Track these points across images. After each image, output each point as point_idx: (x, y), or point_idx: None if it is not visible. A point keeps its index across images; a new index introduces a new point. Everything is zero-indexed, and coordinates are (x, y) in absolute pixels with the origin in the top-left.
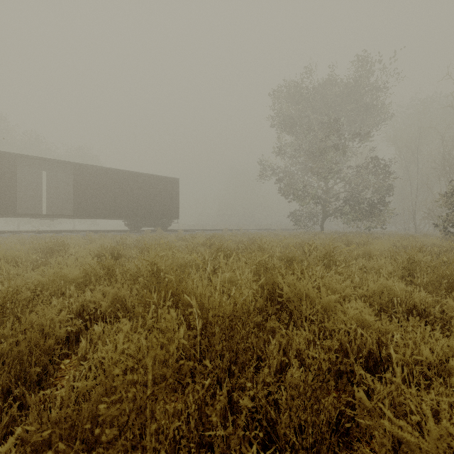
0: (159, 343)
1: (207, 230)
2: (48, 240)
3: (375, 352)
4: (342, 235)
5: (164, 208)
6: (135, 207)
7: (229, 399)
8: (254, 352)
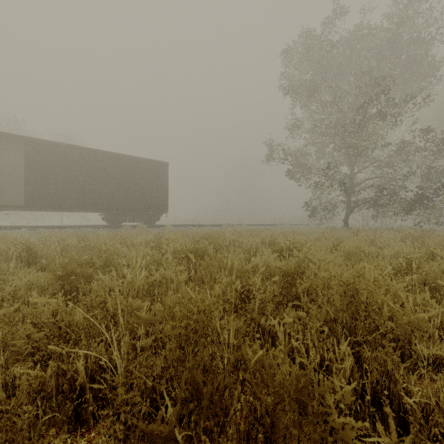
0: None
1: (203, 226)
2: None
3: None
4: (406, 234)
5: (149, 198)
6: (111, 197)
7: None
8: None
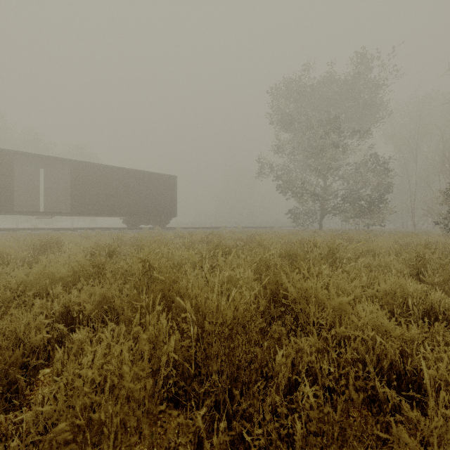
0: (145, 357)
1: (205, 228)
2: (42, 237)
3: (398, 364)
4: (341, 233)
5: (162, 205)
6: (133, 204)
7: (229, 423)
8: (259, 368)
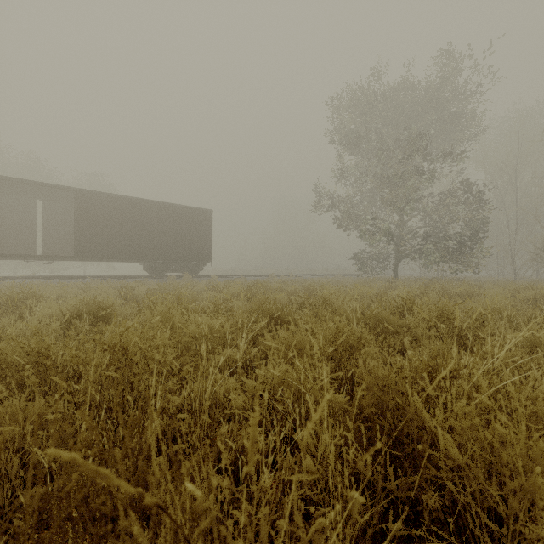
0: None
1: (249, 276)
2: (9, 291)
3: None
4: (428, 283)
5: (193, 247)
6: (155, 246)
7: None
8: None
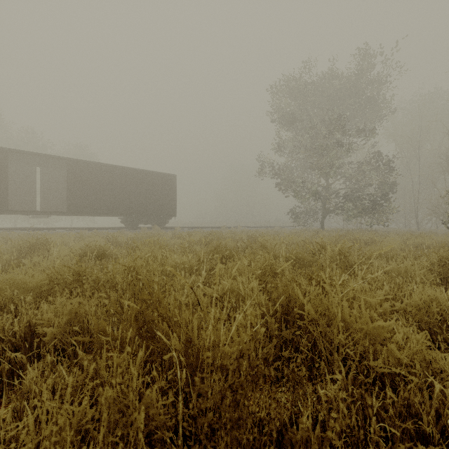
0: (101, 434)
1: (205, 228)
2: (30, 238)
3: None
4: (345, 233)
5: (161, 205)
6: (131, 204)
7: None
8: None
